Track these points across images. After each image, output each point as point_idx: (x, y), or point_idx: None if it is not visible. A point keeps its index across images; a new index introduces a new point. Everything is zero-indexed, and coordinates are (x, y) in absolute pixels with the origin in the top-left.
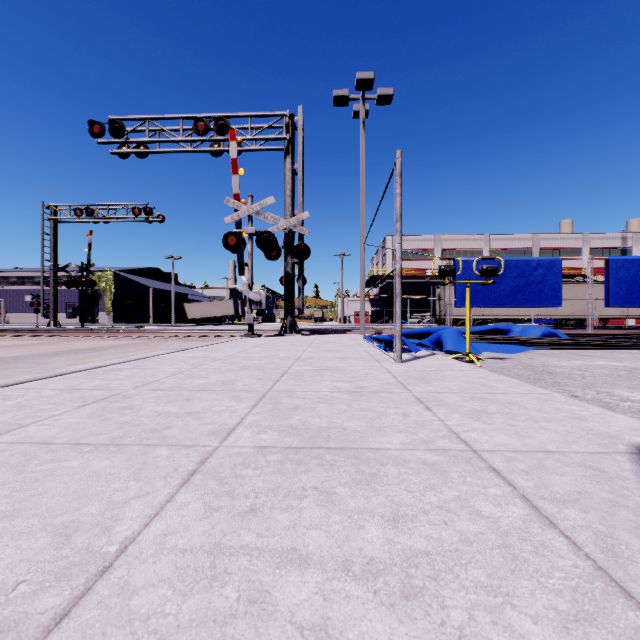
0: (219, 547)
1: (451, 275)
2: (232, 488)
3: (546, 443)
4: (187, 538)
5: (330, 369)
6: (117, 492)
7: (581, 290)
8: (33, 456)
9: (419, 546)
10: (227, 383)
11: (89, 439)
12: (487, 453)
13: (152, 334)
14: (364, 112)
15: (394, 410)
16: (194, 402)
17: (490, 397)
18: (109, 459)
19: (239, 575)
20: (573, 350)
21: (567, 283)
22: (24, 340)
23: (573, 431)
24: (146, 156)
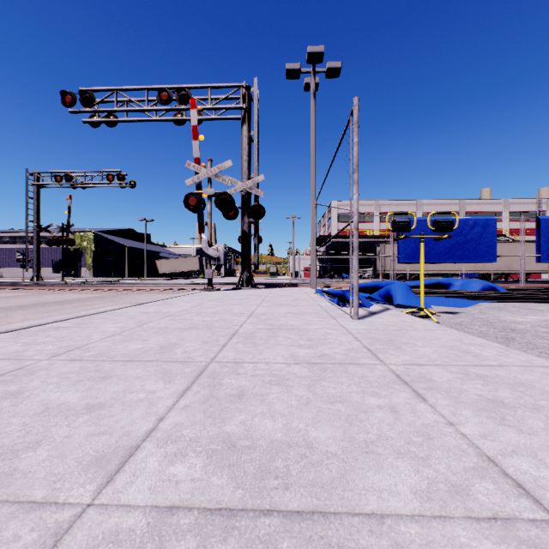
0: None
1: (405, 230)
2: None
3: None
4: None
5: (284, 328)
6: None
7: (506, 248)
8: None
9: None
10: (165, 349)
11: None
12: None
13: (121, 287)
14: (314, 84)
15: (375, 400)
16: (108, 383)
17: (488, 373)
18: None
19: None
20: (516, 303)
21: None
22: (3, 293)
23: None
24: (115, 125)
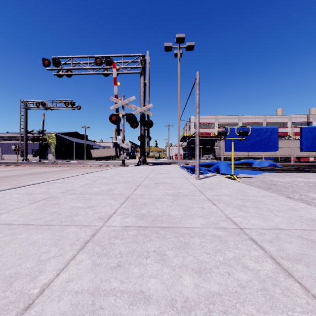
0: (98, 290)
1: (224, 135)
2: (108, 251)
3: (279, 224)
4: (80, 284)
5: (163, 183)
6: (43, 254)
7: (287, 143)
8: (1, 232)
9: (214, 289)
10: (109, 190)
11: (33, 222)
12: (248, 230)
13: (74, 165)
14: (180, 54)
15: (196, 205)
16: (91, 201)
17: (246, 198)
18: (42, 233)
19: (108, 310)
20: (285, 173)
21: (280, 139)
22: (10, 168)
23: (292, 217)
24: (71, 76)
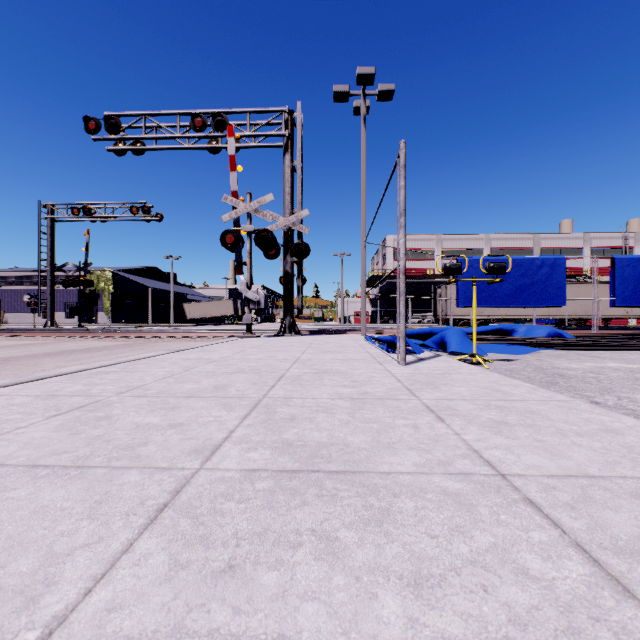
0: (179, 633)
1: (457, 273)
2: (208, 531)
3: (585, 465)
4: (137, 616)
5: (330, 372)
6: (62, 537)
7: (583, 290)
8: None
9: (455, 631)
10: (219, 388)
11: (49, 459)
12: (518, 479)
13: (149, 334)
14: (365, 108)
15: (402, 421)
16: (179, 411)
17: (507, 405)
18: (65, 487)
19: None
20: (581, 351)
21: (569, 283)
22: (18, 340)
23: (612, 448)
24: (143, 153)
